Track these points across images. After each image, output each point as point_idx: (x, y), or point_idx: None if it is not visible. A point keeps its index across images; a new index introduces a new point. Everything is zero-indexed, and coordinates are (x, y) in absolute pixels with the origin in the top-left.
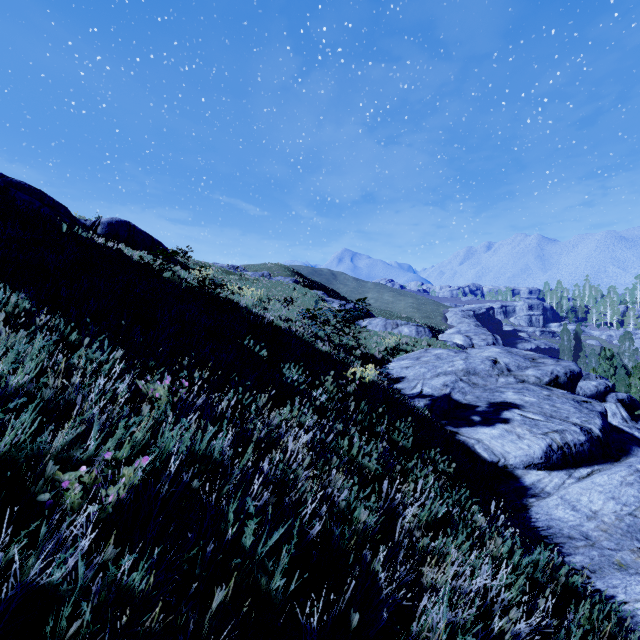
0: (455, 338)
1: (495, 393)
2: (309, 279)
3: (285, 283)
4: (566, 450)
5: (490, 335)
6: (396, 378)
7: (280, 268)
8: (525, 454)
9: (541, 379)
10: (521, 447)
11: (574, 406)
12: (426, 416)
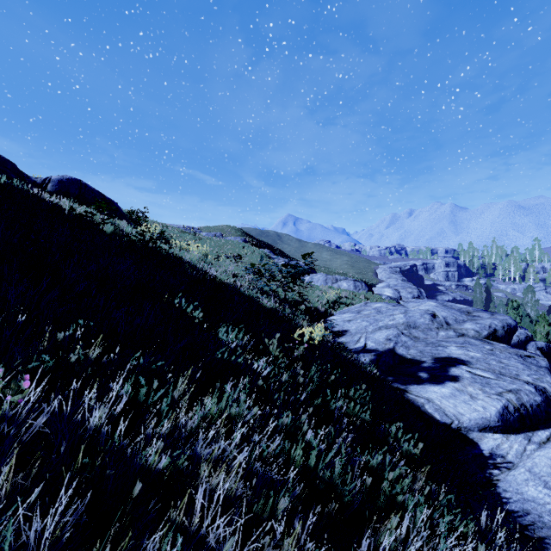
0: (385, 291)
1: (438, 347)
2: (257, 239)
3: (235, 242)
4: (523, 412)
5: (415, 289)
6: (339, 331)
7: (231, 229)
8: (481, 417)
9: (480, 333)
10: (476, 409)
11: (520, 362)
12: (373, 373)
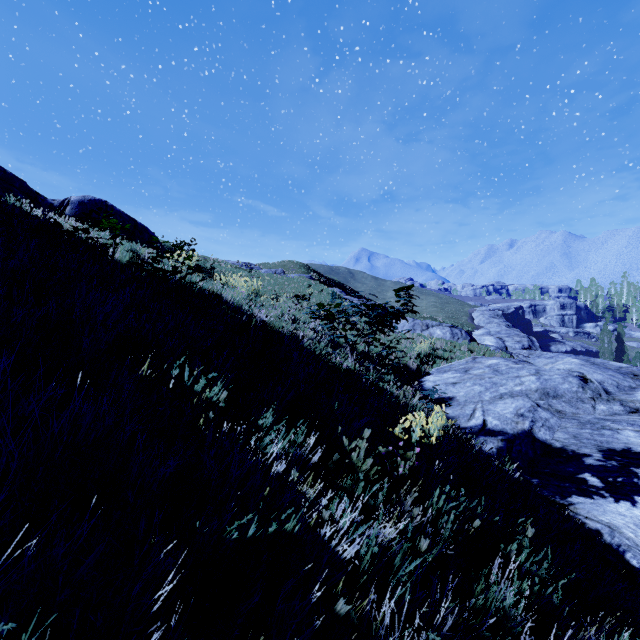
0: (486, 340)
1: (603, 431)
2: (326, 277)
3: (299, 280)
4: None
5: (525, 337)
6: (441, 399)
7: (295, 265)
8: None
9: None
10: None
11: None
12: (509, 475)
